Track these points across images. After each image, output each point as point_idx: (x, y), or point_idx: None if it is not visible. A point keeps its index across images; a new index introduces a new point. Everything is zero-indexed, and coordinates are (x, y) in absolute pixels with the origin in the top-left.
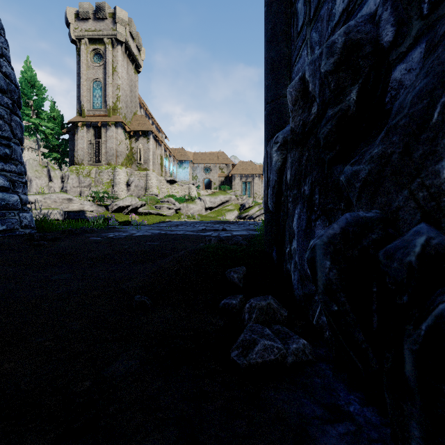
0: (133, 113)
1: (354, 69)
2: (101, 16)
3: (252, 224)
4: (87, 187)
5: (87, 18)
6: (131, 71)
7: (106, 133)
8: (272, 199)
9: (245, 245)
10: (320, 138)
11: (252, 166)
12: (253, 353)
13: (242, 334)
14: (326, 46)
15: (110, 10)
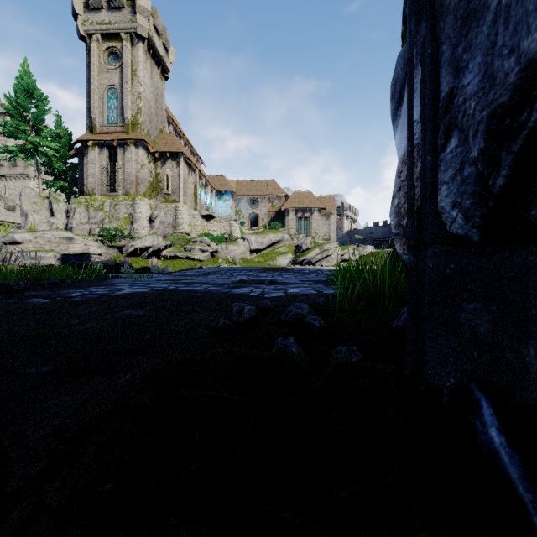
0: (158, 130)
1: None
2: (116, 4)
3: (314, 272)
4: (99, 223)
5: (99, 7)
6: (156, 76)
7: (123, 154)
8: (474, 182)
9: (318, 328)
10: None
11: (310, 198)
12: None
13: None
14: None
15: None
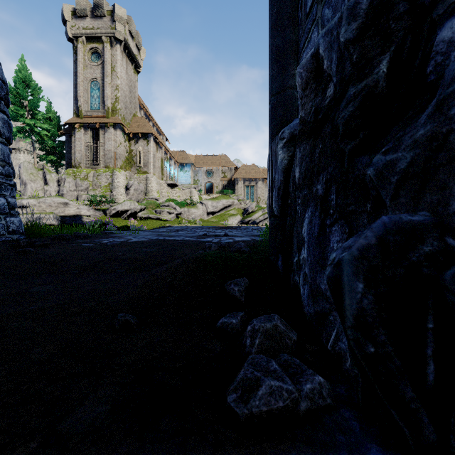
0: (132, 115)
1: (383, 34)
2: (99, 13)
3: (256, 230)
4: (85, 191)
5: (84, 15)
6: (130, 71)
7: (104, 134)
8: (277, 202)
9: (247, 252)
10: (339, 123)
11: (256, 170)
12: (256, 398)
13: (242, 369)
14: (347, 8)
15: (108, 8)
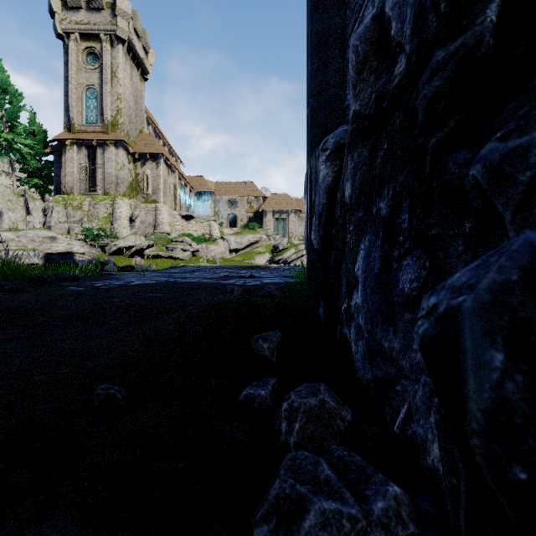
0: (138, 131)
1: None
2: (96, 5)
3: (288, 270)
4: (78, 222)
5: (78, 7)
6: (135, 77)
7: (102, 154)
8: (318, 232)
9: (279, 296)
10: (419, 106)
11: (287, 200)
12: (300, 535)
13: (276, 481)
14: None
15: None
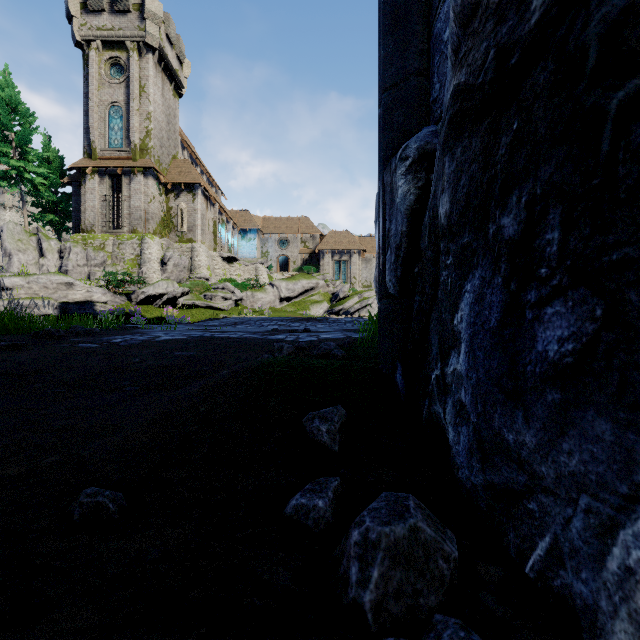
0: (171, 156)
1: None
2: (121, 7)
3: (350, 323)
4: (100, 266)
5: (99, 10)
6: (168, 93)
7: (129, 184)
8: (394, 272)
9: (340, 356)
10: (591, 38)
11: (349, 238)
12: None
13: None
14: None
15: None
